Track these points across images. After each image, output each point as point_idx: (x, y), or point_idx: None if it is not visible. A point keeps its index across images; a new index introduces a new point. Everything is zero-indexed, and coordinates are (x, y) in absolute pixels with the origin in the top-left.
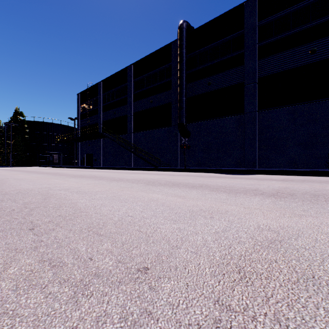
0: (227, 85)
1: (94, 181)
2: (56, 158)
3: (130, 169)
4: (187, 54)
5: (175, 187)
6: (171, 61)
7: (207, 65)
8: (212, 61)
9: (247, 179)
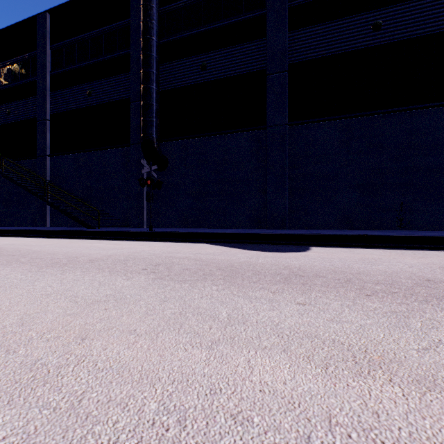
0: (236, 72)
1: None
2: None
3: (15, 235)
4: (162, 5)
5: None
6: (130, 14)
7: (200, 30)
8: (208, 25)
9: (377, 300)
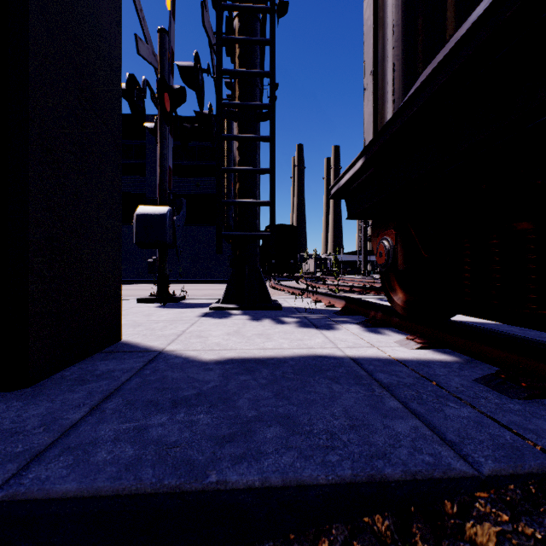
0: (129, 191)
1: None
2: None
3: None
4: None
5: None
6: None
7: None
8: None
9: None
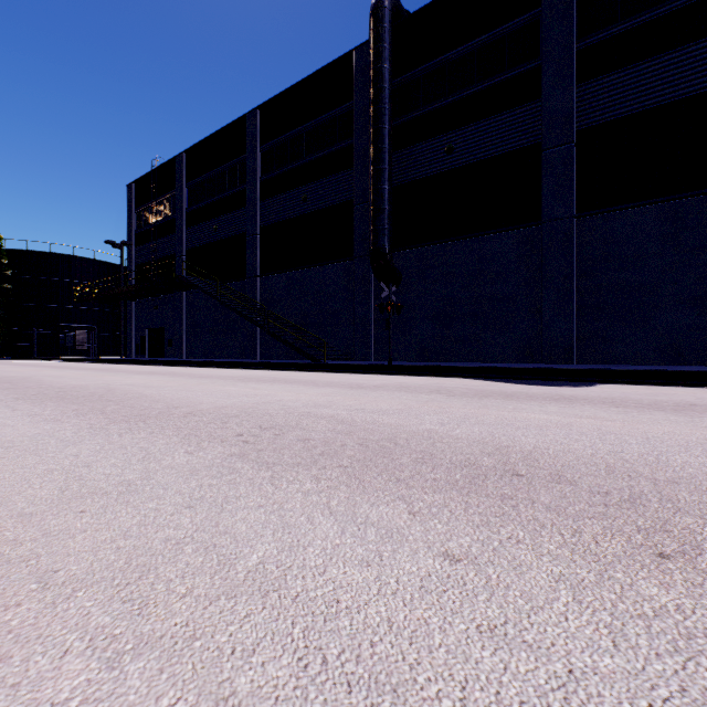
0: (496, 151)
1: (42, 423)
2: (82, 338)
3: (248, 367)
4: (394, 77)
5: (381, 493)
6: (354, 96)
7: (445, 102)
8: (456, 94)
9: (621, 408)
